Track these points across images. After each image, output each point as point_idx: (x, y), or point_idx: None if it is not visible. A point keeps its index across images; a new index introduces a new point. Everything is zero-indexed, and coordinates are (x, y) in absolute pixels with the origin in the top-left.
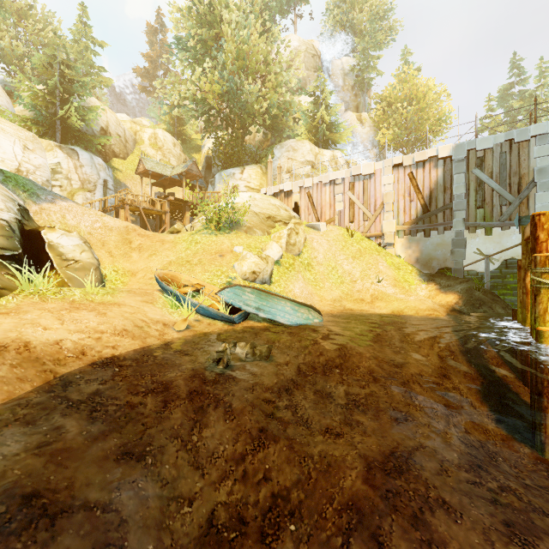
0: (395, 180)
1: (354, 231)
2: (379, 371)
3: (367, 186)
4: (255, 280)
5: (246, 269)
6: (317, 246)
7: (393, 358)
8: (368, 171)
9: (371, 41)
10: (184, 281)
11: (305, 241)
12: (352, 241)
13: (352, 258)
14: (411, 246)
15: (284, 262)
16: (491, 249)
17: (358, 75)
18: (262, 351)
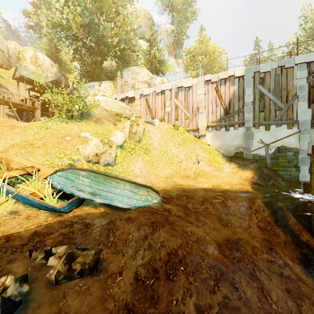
0: (206, 91)
1: (178, 126)
2: (223, 259)
3: (187, 95)
4: (98, 161)
5: (89, 152)
6: (153, 136)
7: (227, 237)
8: (188, 85)
9: (183, 17)
10: (13, 164)
11: (144, 131)
12: (177, 133)
13: (178, 145)
14: (216, 137)
15: (127, 147)
16: (269, 139)
17: (175, 36)
18: (86, 262)
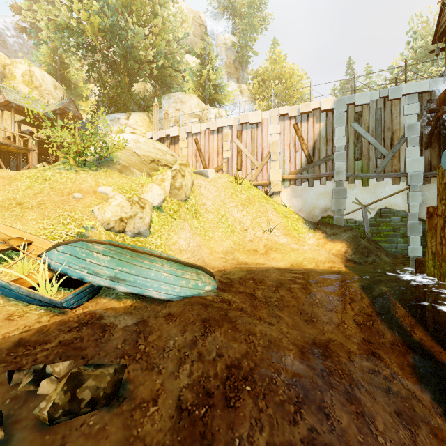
0: (281, 130)
1: (242, 179)
2: (307, 372)
3: (254, 135)
4: (124, 230)
5: (110, 216)
6: (206, 192)
7: (313, 338)
8: (255, 120)
9: (249, 24)
10: None
11: (193, 186)
12: (240, 188)
13: (242, 206)
14: (296, 195)
15: (167, 209)
16: (367, 199)
17: (238, 51)
18: (100, 386)
